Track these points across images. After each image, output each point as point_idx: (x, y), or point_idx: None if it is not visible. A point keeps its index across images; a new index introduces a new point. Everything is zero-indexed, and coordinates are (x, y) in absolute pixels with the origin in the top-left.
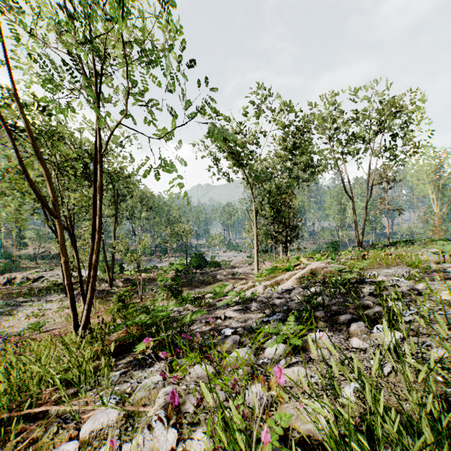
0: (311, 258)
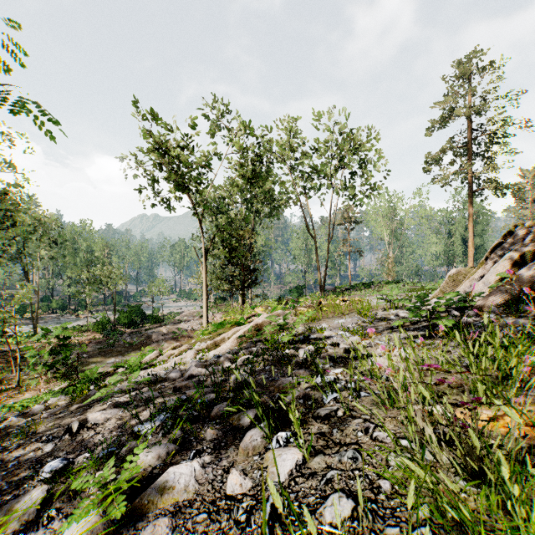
0: (269, 307)
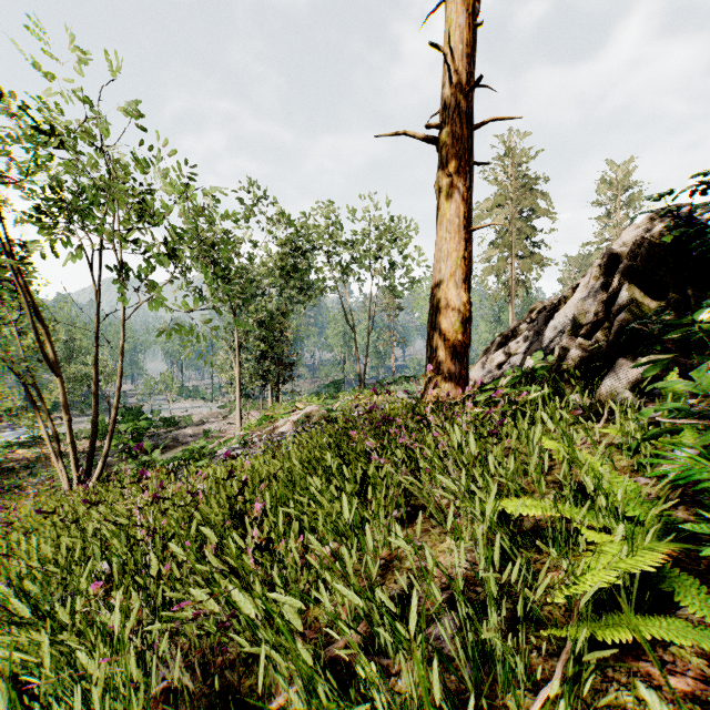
0: (308, 403)
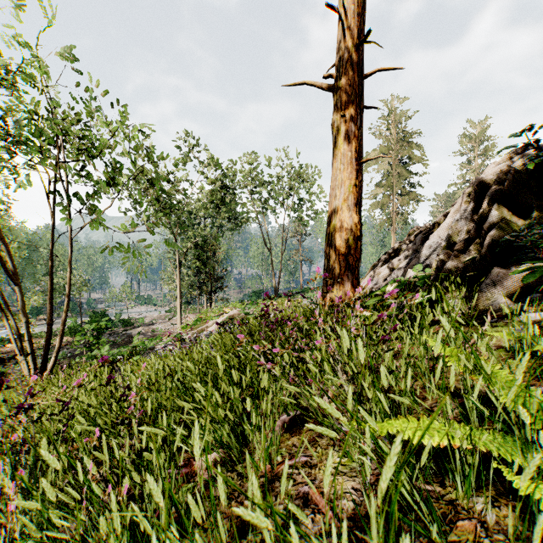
0: (233, 308)
